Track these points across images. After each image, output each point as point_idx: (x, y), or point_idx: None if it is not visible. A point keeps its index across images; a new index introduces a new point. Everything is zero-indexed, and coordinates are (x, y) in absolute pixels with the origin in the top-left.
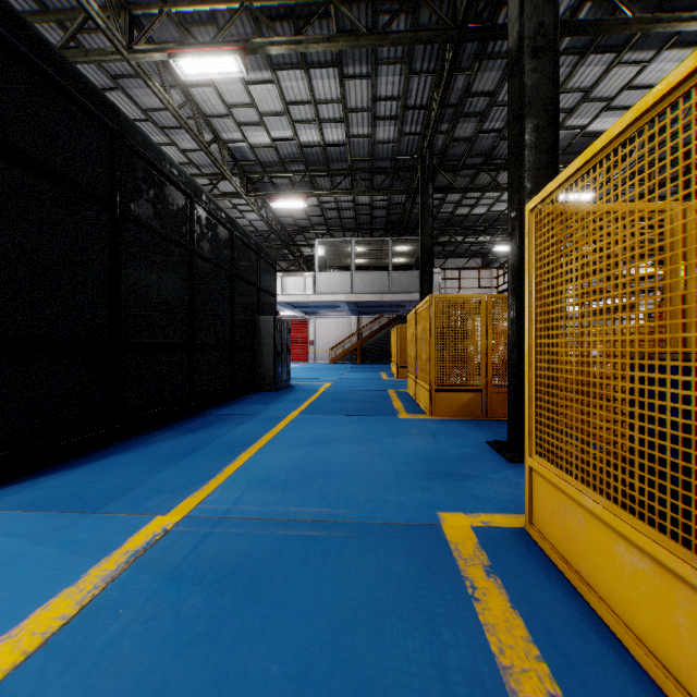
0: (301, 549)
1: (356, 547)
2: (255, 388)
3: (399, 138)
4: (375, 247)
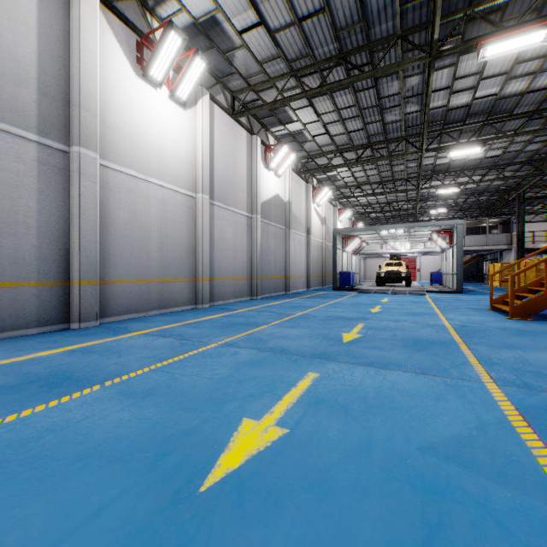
0: None
1: None
2: None
3: (503, 183)
4: (475, 221)
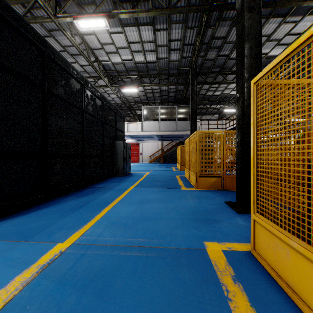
0: (131, 264)
1: (161, 263)
2: (114, 174)
3: (180, 59)
4: (169, 110)
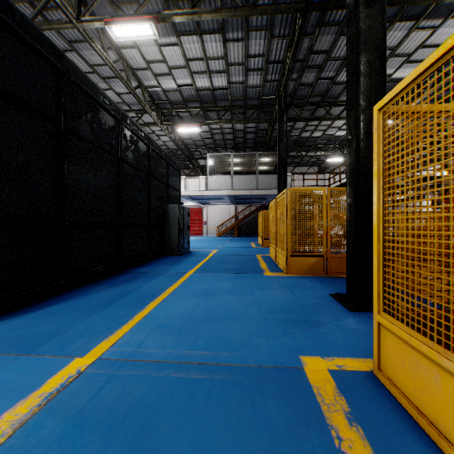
0: (187, 392)
1: (234, 390)
2: (165, 253)
3: (263, 84)
4: (247, 159)
